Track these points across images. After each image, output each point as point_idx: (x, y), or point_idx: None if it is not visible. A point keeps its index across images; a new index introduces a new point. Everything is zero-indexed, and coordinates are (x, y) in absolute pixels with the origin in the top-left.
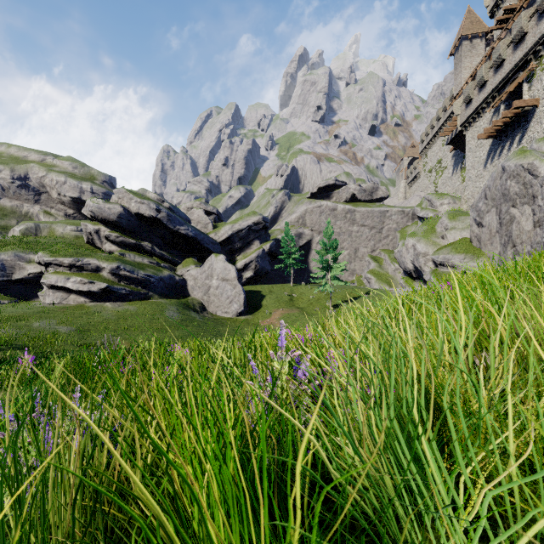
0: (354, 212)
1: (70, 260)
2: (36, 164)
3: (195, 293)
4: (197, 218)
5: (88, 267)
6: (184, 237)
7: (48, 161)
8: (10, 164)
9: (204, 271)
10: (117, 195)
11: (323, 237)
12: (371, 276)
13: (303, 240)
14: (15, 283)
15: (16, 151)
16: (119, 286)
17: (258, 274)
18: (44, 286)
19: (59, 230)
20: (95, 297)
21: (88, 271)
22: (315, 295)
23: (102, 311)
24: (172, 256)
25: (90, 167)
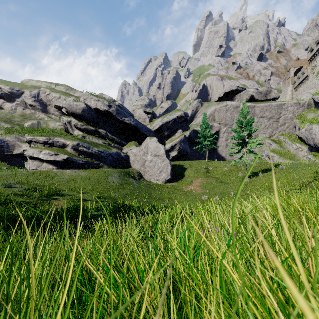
0: (253, 108)
1: (44, 138)
2: (44, 88)
3: (134, 165)
4: (138, 115)
5: (57, 143)
6: (127, 125)
7: (52, 87)
8: (30, 88)
9: (141, 149)
10: (83, 97)
11: (228, 128)
12: (274, 154)
13: (213, 131)
14: (16, 156)
15: (36, 83)
16: (77, 158)
17: (181, 153)
18: (27, 157)
19: (52, 125)
20: (60, 165)
21: (57, 147)
22: (227, 168)
23: (60, 175)
24: (120, 139)
25: (76, 89)
